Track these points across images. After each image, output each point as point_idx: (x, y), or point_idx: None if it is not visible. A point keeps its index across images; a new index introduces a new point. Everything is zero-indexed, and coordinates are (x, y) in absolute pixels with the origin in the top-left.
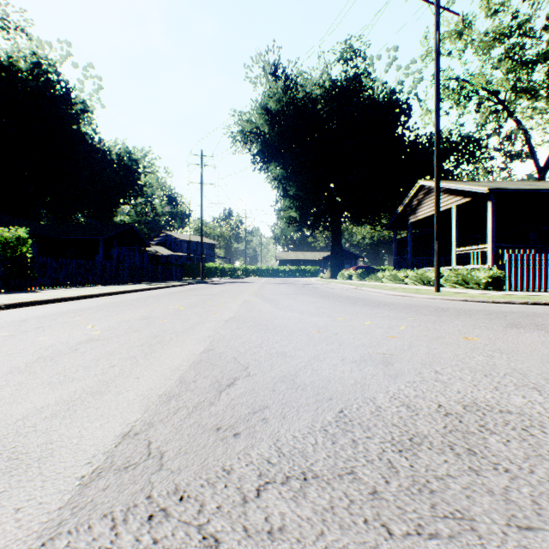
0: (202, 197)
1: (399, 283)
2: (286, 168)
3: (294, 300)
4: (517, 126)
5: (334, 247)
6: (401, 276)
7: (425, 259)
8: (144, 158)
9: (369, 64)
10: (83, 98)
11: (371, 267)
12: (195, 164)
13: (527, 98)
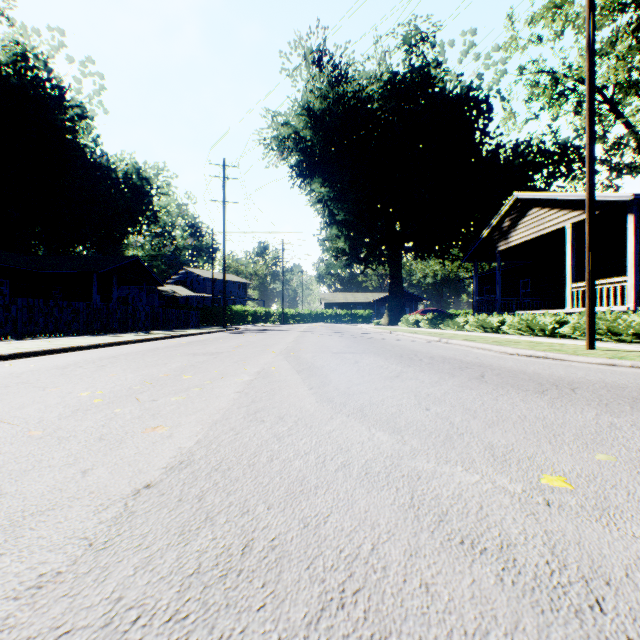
0: (224, 220)
1: (491, 332)
2: (332, 186)
3: (356, 370)
4: (631, 129)
5: (392, 286)
6: (494, 322)
7: (511, 300)
8: (157, 176)
9: (439, 52)
10: (81, 101)
11: (441, 310)
12: (215, 176)
13: (639, 96)
